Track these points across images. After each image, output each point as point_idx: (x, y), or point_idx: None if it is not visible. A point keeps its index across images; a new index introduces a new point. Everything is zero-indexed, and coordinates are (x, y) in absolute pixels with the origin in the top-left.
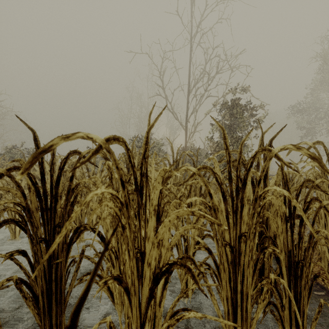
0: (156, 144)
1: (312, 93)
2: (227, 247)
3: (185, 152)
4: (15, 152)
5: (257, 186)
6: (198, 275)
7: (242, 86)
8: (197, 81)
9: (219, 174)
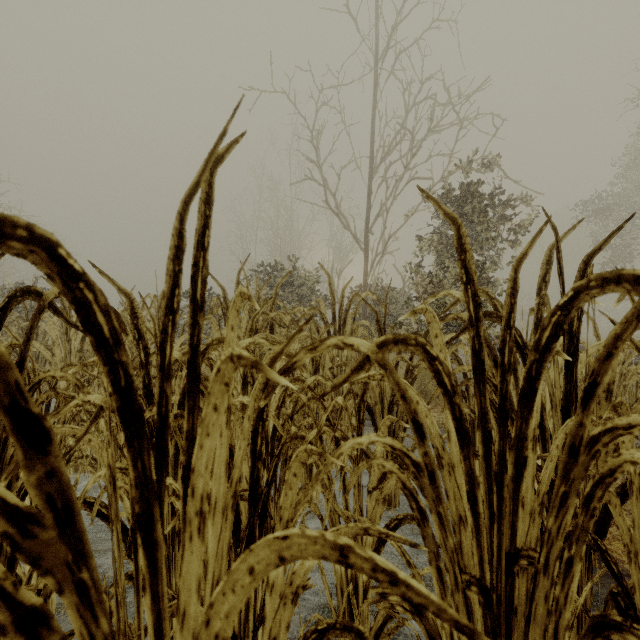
0: (305, 279)
1: (626, 175)
2: (472, 592)
3: (360, 296)
4: None
5: (579, 407)
6: (384, 623)
7: (484, 156)
8: (388, 149)
9: (443, 355)
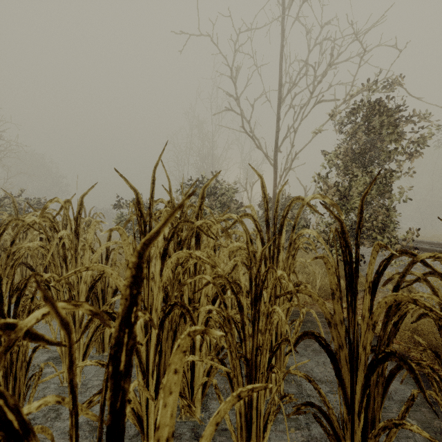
0: (225, 190)
1: None
2: None
3: (303, 200)
4: (6, 205)
5: None
6: None
7: (387, 78)
8: (294, 82)
9: None
